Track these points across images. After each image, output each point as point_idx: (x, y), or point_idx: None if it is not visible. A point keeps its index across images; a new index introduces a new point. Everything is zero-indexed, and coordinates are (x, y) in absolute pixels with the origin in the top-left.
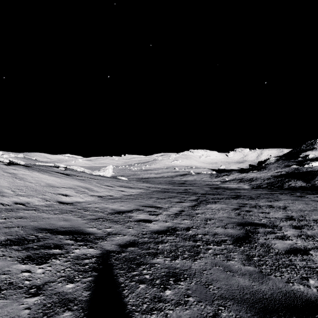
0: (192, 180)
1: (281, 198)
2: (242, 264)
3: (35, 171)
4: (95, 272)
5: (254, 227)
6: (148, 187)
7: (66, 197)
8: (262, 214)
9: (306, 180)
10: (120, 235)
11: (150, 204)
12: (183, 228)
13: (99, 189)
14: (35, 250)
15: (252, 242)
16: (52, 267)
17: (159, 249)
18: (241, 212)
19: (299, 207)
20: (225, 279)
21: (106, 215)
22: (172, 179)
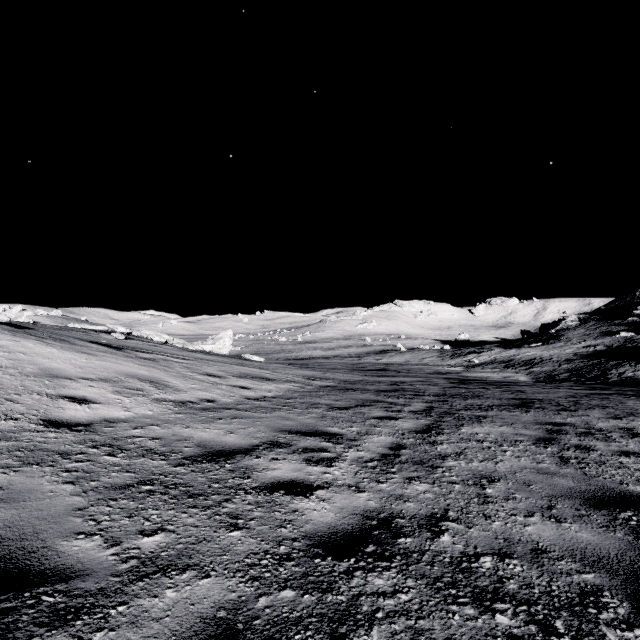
0: (401, 362)
1: (638, 408)
2: None
3: (31, 338)
4: None
5: None
6: (308, 378)
7: (81, 406)
8: (630, 459)
9: None
10: (185, 574)
11: (310, 427)
12: (417, 519)
13: (185, 382)
14: None
15: None
16: None
17: None
18: (566, 451)
19: None
20: None
21: (171, 467)
22: (359, 361)
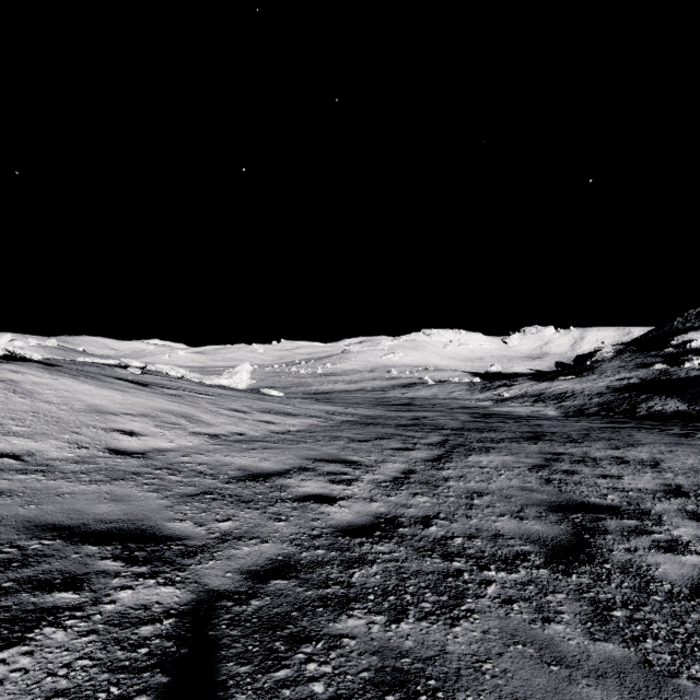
0: (428, 396)
1: (641, 440)
2: (586, 633)
3: (66, 376)
4: (164, 671)
5: (593, 515)
6: (330, 413)
7: (132, 438)
8: (605, 480)
9: (689, 397)
10: (253, 540)
11: (332, 456)
12: (415, 518)
13: (214, 417)
14: (3, 595)
15: (597, 561)
16: (37, 655)
17: (353, 584)
18: (553, 475)
19: (690, 462)
20: (550, 695)
21: (222, 484)
22: (384, 395)
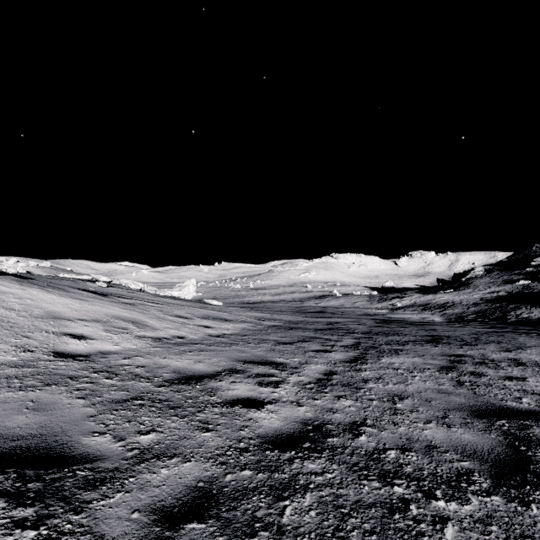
0: (337, 306)
1: (526, 343)
2: None
3: (34, 287)
4: None
5: (518, 422)
6: (259, 319)
7: (80, 341)
8: (512, 382)
9: None
10: (173, 459)
11: (261, 358)
12: (343, 425)
13: (159, 322)
14: None
15: None
16: None
17: (285, 527)
18: (462, 377)
19: None
20: None
21: (155, 387)
22: (302, 305)
